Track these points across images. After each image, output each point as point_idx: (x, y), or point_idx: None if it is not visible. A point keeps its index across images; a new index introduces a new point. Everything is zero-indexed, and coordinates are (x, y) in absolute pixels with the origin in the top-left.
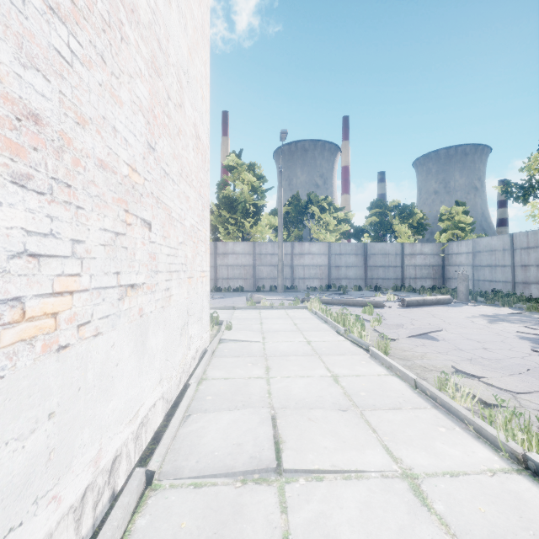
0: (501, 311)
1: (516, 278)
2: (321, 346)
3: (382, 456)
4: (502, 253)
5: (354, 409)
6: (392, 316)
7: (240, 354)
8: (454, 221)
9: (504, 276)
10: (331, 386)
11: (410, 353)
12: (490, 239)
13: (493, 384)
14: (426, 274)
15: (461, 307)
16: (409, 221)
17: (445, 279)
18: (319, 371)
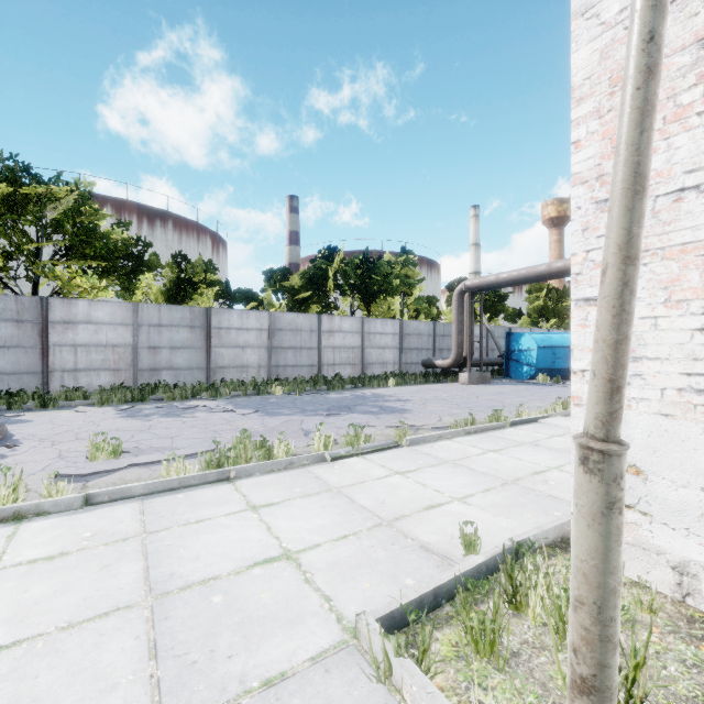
0: (95, 411)
1: None
2: (412, 464)
3: (555, 438)
4: None
5: (528, 444)
6: (129, 446)
7: (544, 496)
8: None
9: None
10: (512, 450)
11: (377, 437)
12: None
13: (423, 424)
14: None
15: (39, 419)
16: None
17: None
18: (494, 455)
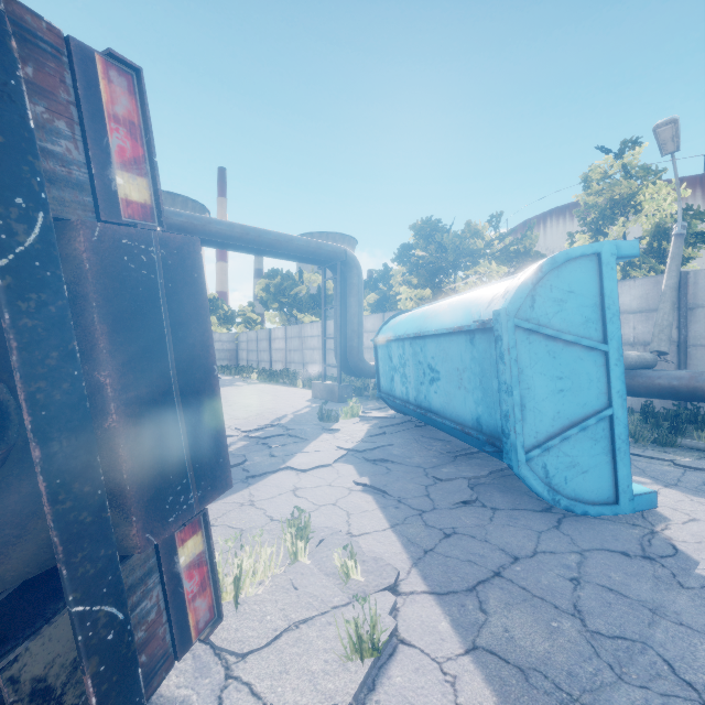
0: None
1: (259, 358)
2: None
3: None
4: (255, 342)
5: None
6: None
7: None
8: (245, 317)
9: (256, 357)
10: None
11: None
12: (252, 333)
13: None
14: (224, 357)
15: None
16: (219, 313)
17: (238, 360)
18: None
